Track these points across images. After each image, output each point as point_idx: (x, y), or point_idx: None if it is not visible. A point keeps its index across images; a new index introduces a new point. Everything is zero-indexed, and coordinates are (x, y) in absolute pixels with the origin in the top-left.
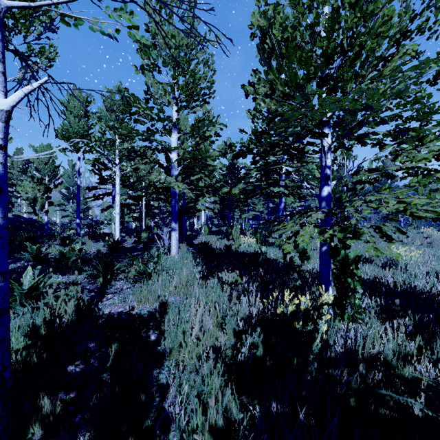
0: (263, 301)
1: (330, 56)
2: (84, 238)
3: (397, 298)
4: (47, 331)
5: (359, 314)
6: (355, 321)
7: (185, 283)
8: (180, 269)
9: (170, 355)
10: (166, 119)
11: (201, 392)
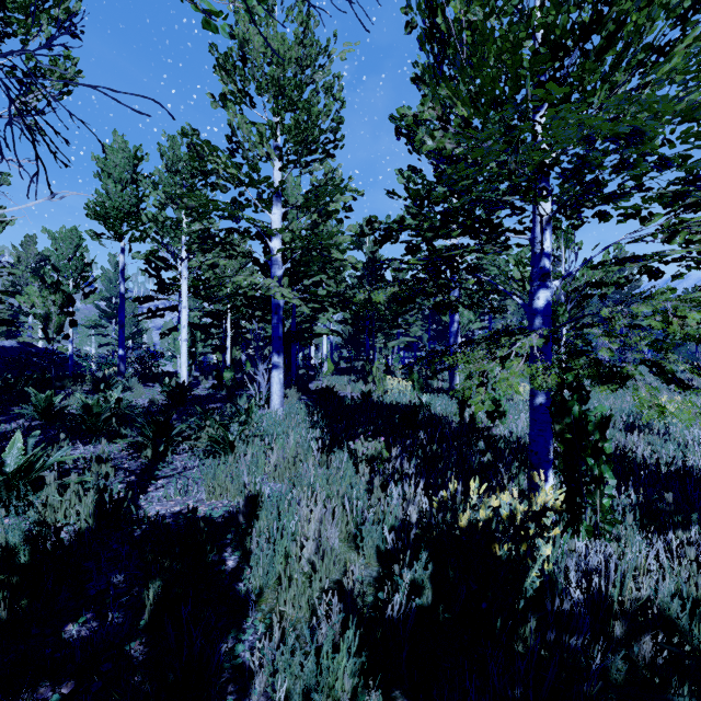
0: (428, 493)
1: (559, 42)
2: (130, 380)
3: (665, 488)
4: (31, 556)
5: (609, 524)
6: (600, 536)
7: (292, 459)
8: (284, 435)
9: (261, 600)
10: (262, 182)
11: (314, 688)
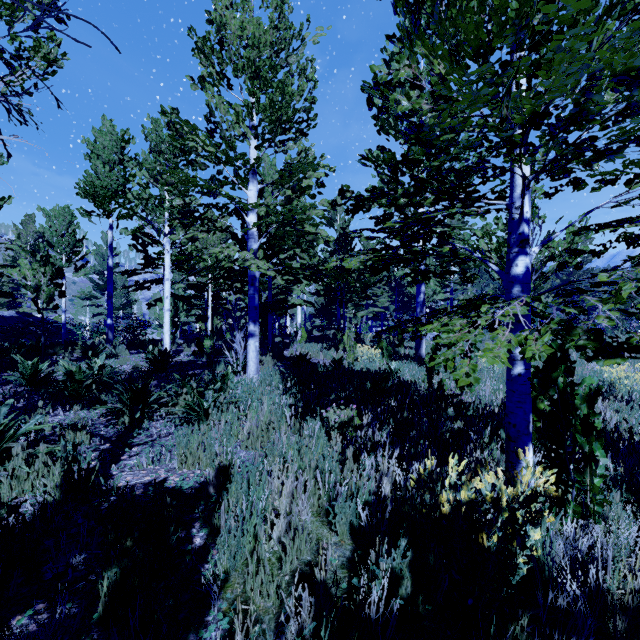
0: (401, 463)
1: None
2: (118, 347)
3: None
4: None
5: (599, 504)
6: (588, 517)
7: (265, 427)
8: (258, 402)
9: (227, 586)
10: (238, 159)
11: None
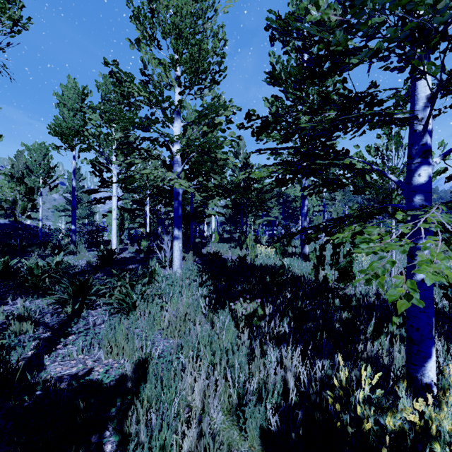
0: (302, 355)
1: None
2: (79, 246)
3: None
4: None
5: None
6: None
7: (183, 317)
8: (178, 294)
9: None
10: (165, 100)
11: None
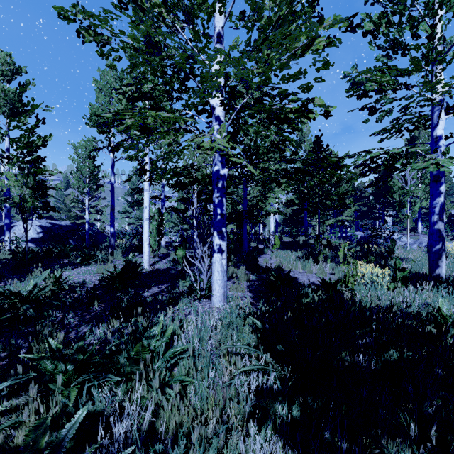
0: None
1: None
2: (116, 251)
3: None
4: None
5: None
6: None
7: None
8: None
9: None
10: None
11: None
